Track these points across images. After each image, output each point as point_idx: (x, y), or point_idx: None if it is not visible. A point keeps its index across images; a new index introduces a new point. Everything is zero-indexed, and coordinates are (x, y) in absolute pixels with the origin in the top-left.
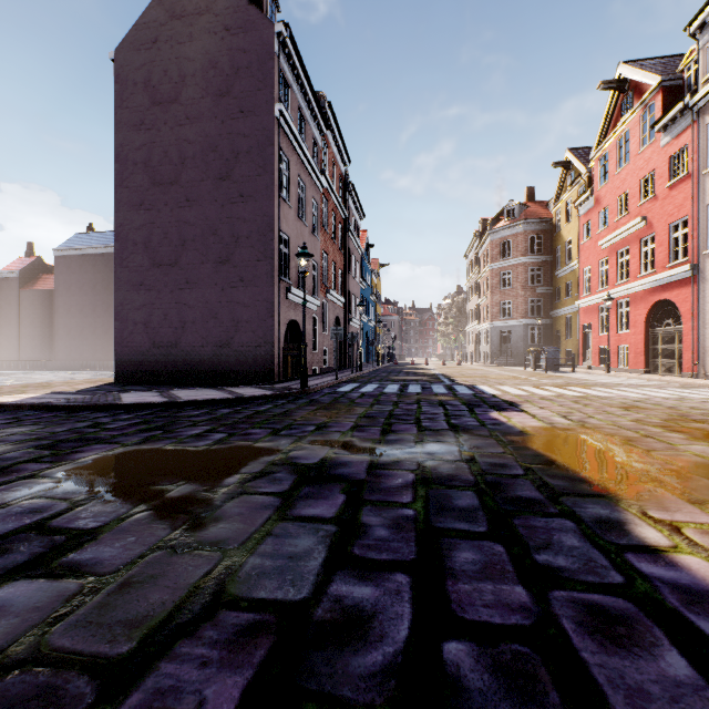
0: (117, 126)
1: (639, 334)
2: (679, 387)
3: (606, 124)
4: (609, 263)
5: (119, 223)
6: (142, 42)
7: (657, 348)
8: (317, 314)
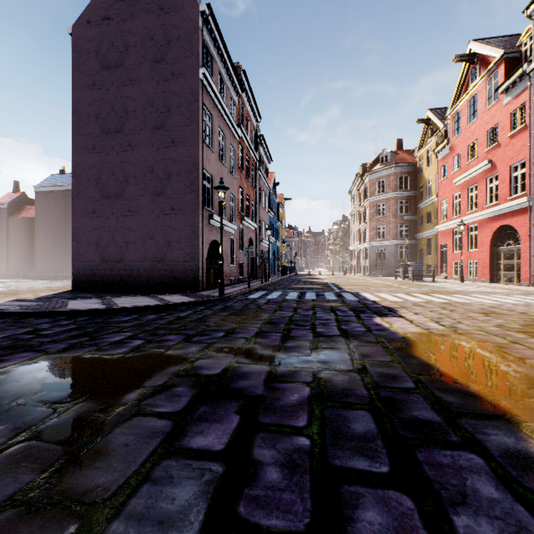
0: (74, 86)
1: (486, 251)
2: (521, 294)
3: (459, 89)
4: (462, 196)
5: (75, 163)
6: (94, 19)
7: (500, 263)
8: (234, 236)
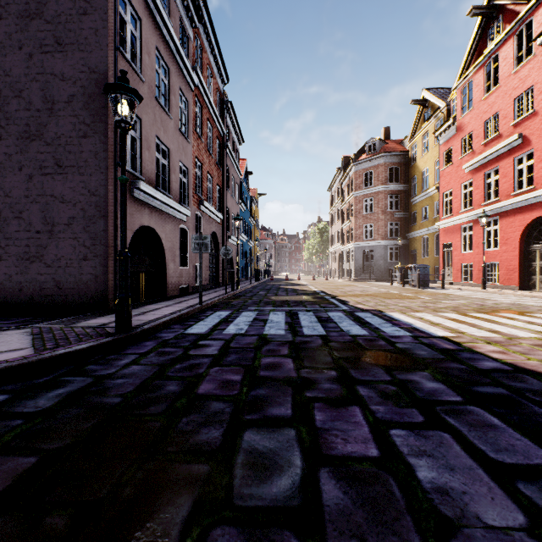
0: None
1: (513, 250)
2: None
3: (470, 54)
4: (475, 184)
5: None
6: None
7: (534, 265)
8: (187, 225)
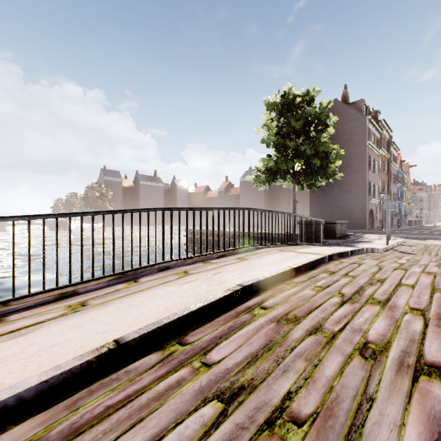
0: None
1: None
2: None
3: None
4: None
5: None
6: None
7: None
8: (377, 205)
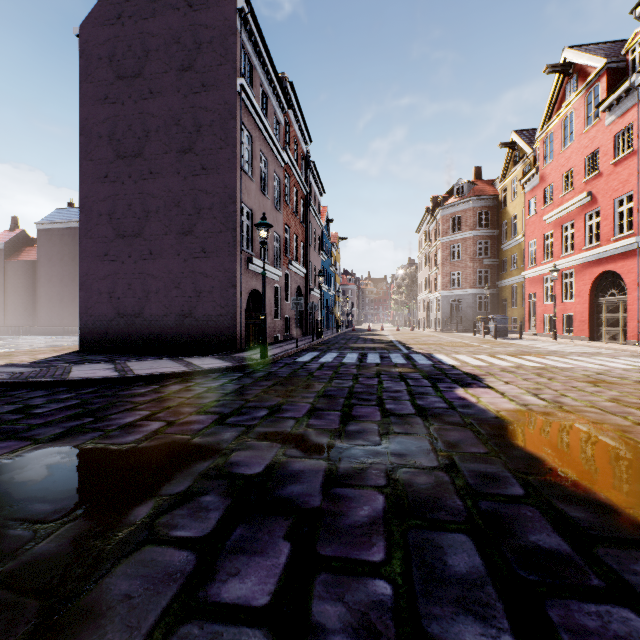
0: (82, 100)
1: (584, 303)
2: (630, 355)
3: (551, 106)
4: (554, 236)
5: (84, 195)
6: (106, 18)
7: (601, 317)
8: (279, 283)
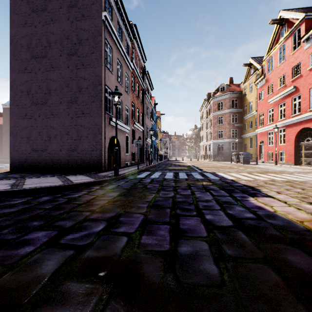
0: (12, 24)
1: (291, 145)
2: None
3: (272, 42)
4: (274, 110)
5: (12, 80)
6: None
7: (301, 152)
8: (128, 134)
